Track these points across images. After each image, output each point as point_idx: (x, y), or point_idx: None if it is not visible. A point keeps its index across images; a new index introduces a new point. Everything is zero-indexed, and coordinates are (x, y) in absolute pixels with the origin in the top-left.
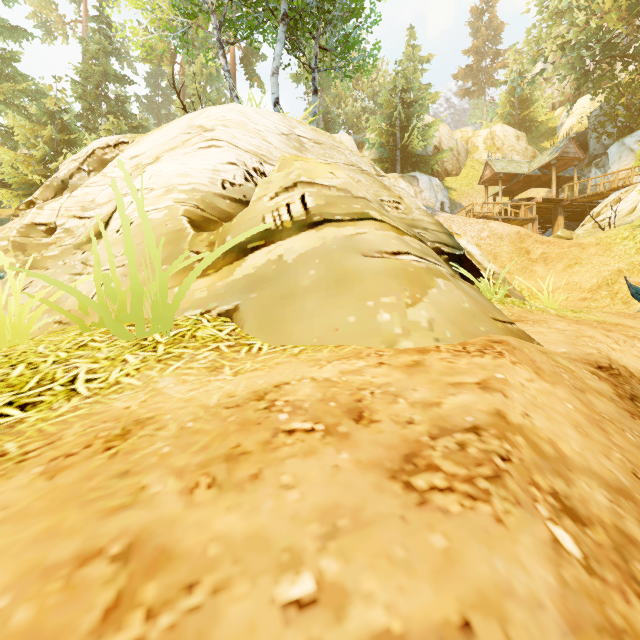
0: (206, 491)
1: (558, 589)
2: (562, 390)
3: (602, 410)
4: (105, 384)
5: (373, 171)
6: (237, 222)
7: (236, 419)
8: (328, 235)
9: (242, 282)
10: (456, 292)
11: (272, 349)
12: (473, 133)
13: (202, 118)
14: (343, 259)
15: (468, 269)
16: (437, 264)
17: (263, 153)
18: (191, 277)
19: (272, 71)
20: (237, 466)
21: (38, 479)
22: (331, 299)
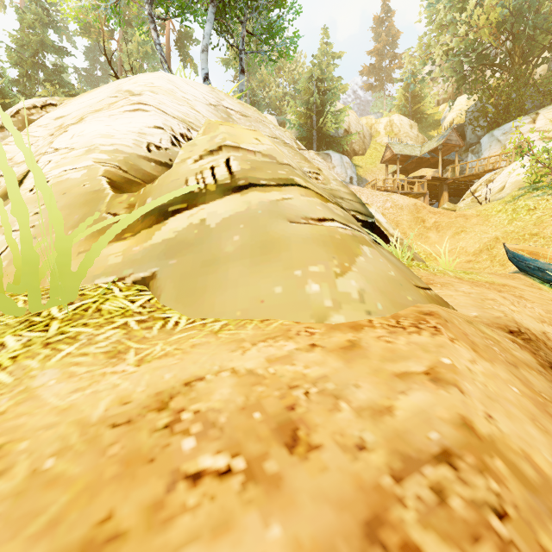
0: None
1: None
2: (501, 368)
3: (540, 388)
4: None
5: (295, 145)
6: (159, 184)
7: (120, 450)
8: (253, 199)
9: (161, 247)
10: (381, 260)
11: (190, 324)
12: (376, 120)
13: (130, 83)
14: (269, 225)
15: (377, 235)
16: (359, 231)
17: (191, 120)
18: (98, 242)
19: (202, 48)
20: None
21: None
22: (256, 267)
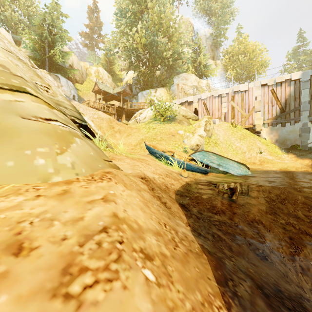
0: None
1: (153, 309)
2: (134, 192)
3: (146, 197)
4: None
5: (29, 62)
6: None
7: None
8: None
9: None
10: (86, 146)
11: None
12: (89, 66)
13: None
14: (2, 117)
15: (89, 132)
16: (75, 129)
17: None
18: None
19: None
20: None
21: None
22: None
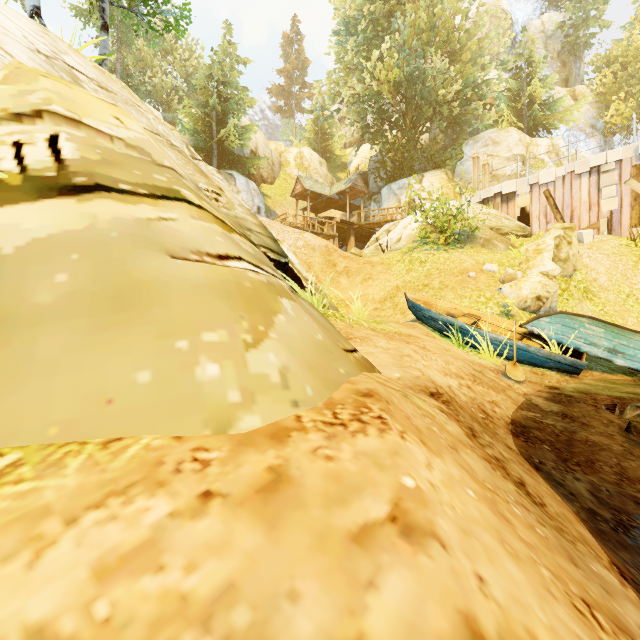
0: None
1: None
2: (450, 461)
3: (481, 475)
4: None
5: (187, 151)
6: None
7: None
8: (102, 212)
9: None
10: (306, 318)
11: None
12: (286, 148)
13: None
14: (131, 258)
15: (290, 277)
16: (275, 276)
17: None
18: None
19: None
20: None
21: None
22: (101, 334)
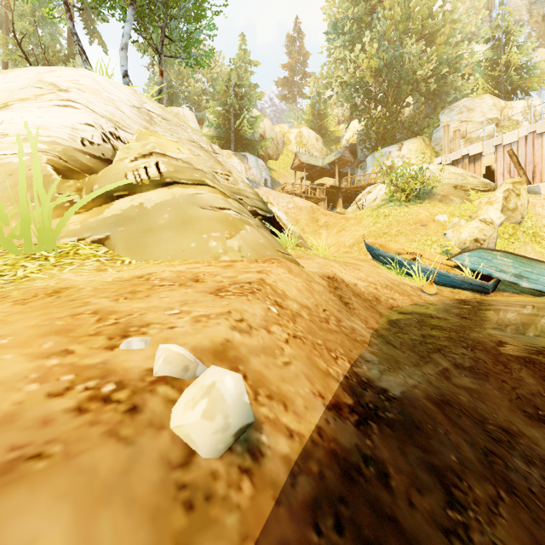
0: (124, 300)
1: (264, 315)
2: (299, 279)
3: (316, 288)
4: (16, 277)
5: (210, 149)
6: (103, 175)
7: (129, 284)
8: (177, 192)
9: (111, 219)
10: (257, 234)
11: (139, 262)
12: (288, 130)
13: (54, 76)
14: (187, 209)
15: (277, 228)
16: (248, 218)
17: (117, 120)
18: (72, 212)
19: (121, 46)
20: (137, 294)
21: (15, 305)
22: (180, 233)
